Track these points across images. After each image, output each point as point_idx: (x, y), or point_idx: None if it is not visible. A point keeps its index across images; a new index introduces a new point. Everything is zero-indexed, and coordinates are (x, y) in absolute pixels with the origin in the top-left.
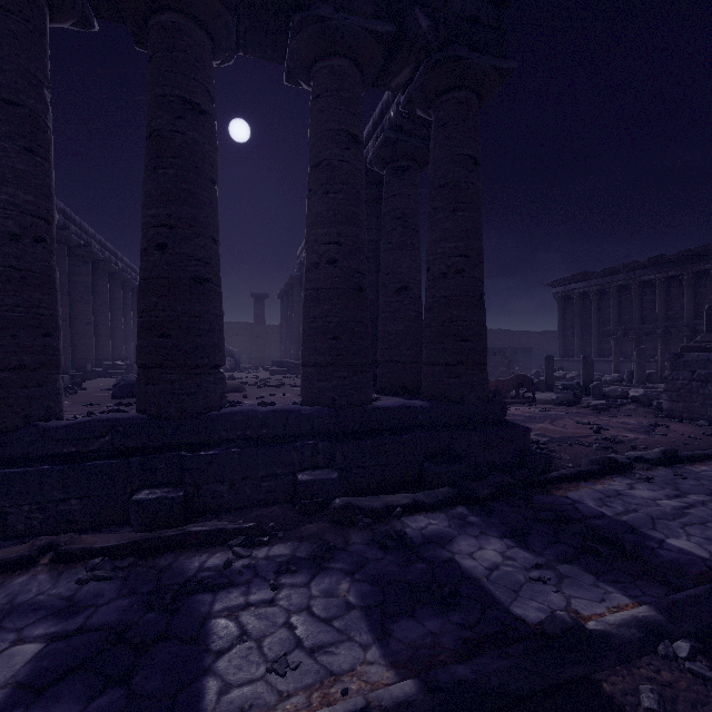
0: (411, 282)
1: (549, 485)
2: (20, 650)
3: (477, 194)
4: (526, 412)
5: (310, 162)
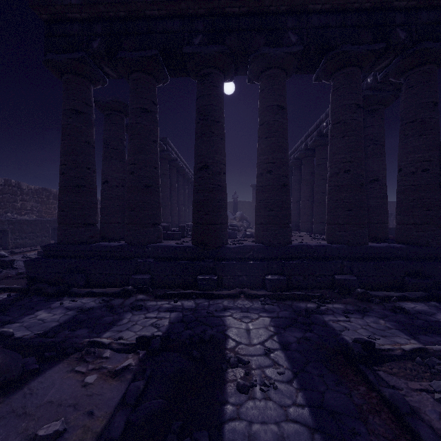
0: (380, 176)
1: None
2: (264, 318)
3: (437, 123)
4: None
5: (332, 122)
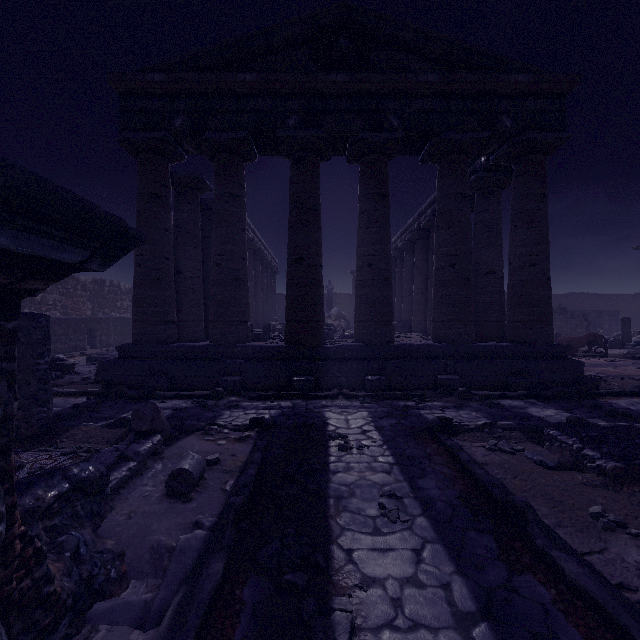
0: (495, 268)
1: (596, 396)
2: (362, 412)
3: (545, 215)
4: (594, 361)
5: (438, 211)
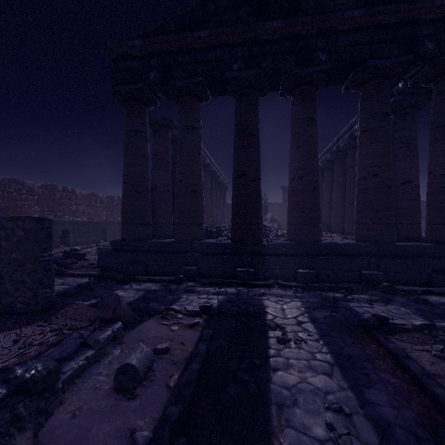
0: (412, 177)
1: None
2: (296, 302)
3: None
4: None
5: (361, 130)
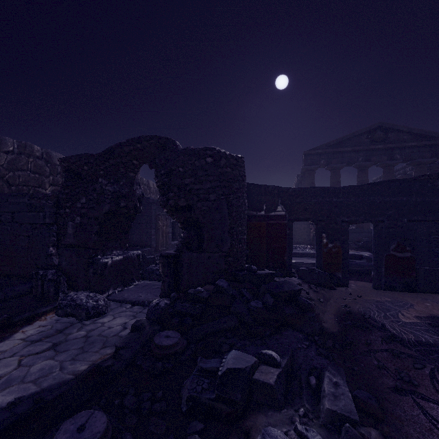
0: None
1: None
2: None
3: None
4: None
5: None
